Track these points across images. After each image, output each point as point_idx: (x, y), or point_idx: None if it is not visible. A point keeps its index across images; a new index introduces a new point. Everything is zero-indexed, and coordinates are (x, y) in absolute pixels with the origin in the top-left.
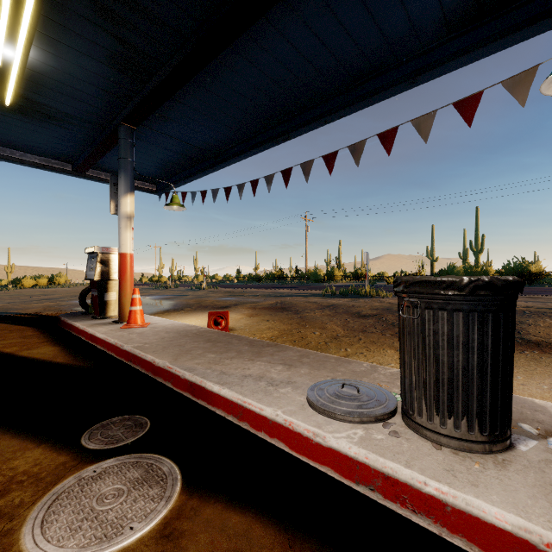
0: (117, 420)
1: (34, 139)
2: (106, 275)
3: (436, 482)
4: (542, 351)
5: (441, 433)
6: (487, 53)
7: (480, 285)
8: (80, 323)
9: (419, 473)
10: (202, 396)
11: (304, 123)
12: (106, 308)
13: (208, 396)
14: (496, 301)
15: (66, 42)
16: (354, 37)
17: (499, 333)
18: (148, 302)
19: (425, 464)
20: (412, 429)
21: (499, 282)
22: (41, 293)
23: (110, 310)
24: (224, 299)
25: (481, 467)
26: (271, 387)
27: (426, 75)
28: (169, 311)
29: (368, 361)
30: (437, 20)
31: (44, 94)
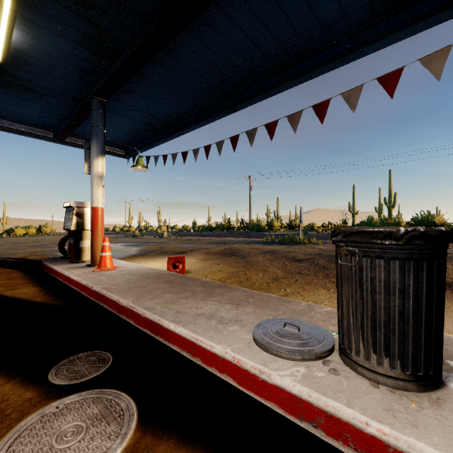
0: (83, 356)
1: (20, 110)
2: (81, 226)
3: (378, 423)
4: (452, 291)
5: (378, 372)
6: (407, 35)
7: (416, 235)
8: (58, 266)
9: (360, 413)
10: (159, 333)
11: (249, 97)
12: (81, 253)
13: (165, 333)
14: (430, 250)
15: (44, 24)
16: (292, 21)
17: (433, 280)
18: (118, 248)
19: (365, 403)
20: (350, 366)
21: (434, 232)
22: (30, 241)
23: (85, 255)
24: (182, 246)
25: (418, 407)
26: (220, 325)
27: (353, 55)
28: (135, 256)
29: (305, 300)
30: (364, 6)
31: (27, 71)
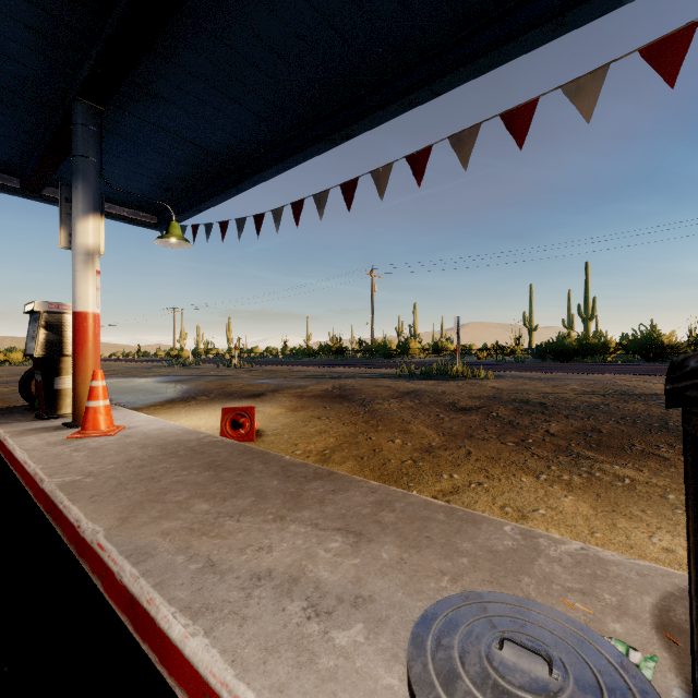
0: None
1: None
2: (56, 348)
3: None
4: None
5: None
6: None
7: None
8: (7, 427)
9: None
10: (149, 638)
11: (377, 107)
12: (58, 401)
13: (160, 644)
14: None
15: None
16: None
17: None
18: (149, 386)
19: None
20: None
21: None
22: (7, 373)
23: (65, 404)
24: (259, 382)
25: None
26: (314, 625)
27: (585, 9)
28: (173, 402)
29: (496, 504)
30: None
31: None
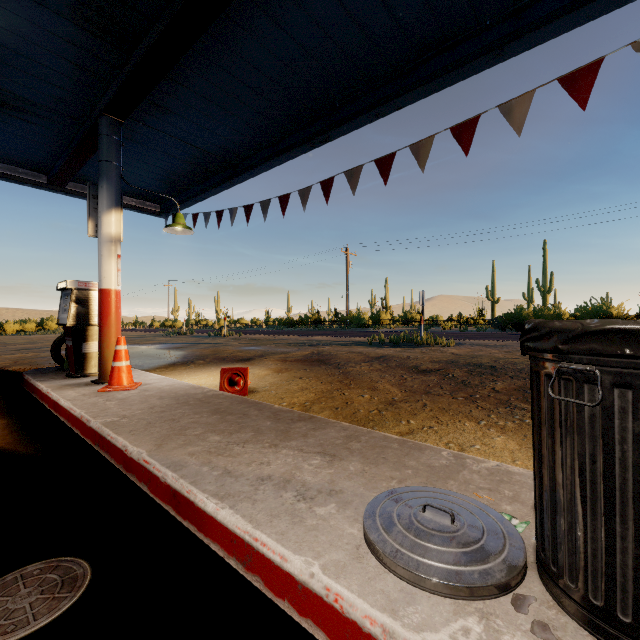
0: (35, 570)
1: None
2: (84, 319)
3: None
4: None
5: None
6: (607, 7)
7: None
8: (46, 383)
9: None
10: (189, 515)
11: (349, 118)
12: (85, 363)
13: (198, 517)
14: None
15: None
16: None
17: None
18: (152, 352)
19: None
20: (575, 618)
21: None
22: (24, 341)
23: (91, 365)
24: (248, 349)
25: None
26: (302, 504)
27: (518, 43)
28: (175, 365)
29: (442, 441)
30: None
31: None
